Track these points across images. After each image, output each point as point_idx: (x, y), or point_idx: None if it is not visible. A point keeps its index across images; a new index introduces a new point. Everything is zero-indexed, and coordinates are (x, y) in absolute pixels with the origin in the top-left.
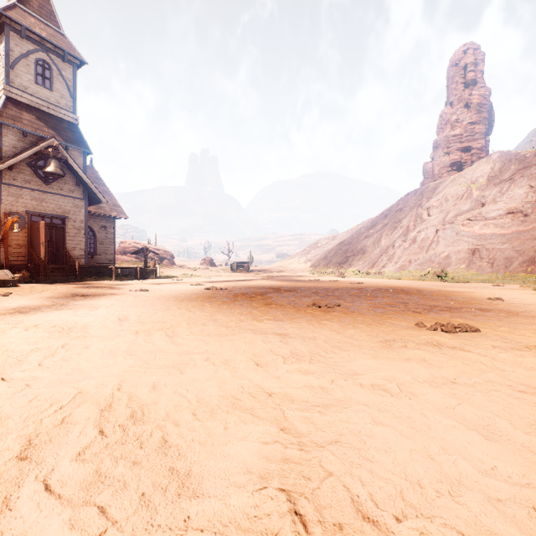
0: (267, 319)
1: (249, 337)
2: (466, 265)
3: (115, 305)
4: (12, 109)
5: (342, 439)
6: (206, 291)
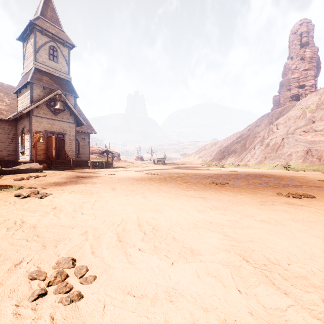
0: (190, 190)
1: (186, 199)
2: (302, 160)
3: (103, 182)
4: (38, 74)
5: (254, 240)
6: (146, 175)
